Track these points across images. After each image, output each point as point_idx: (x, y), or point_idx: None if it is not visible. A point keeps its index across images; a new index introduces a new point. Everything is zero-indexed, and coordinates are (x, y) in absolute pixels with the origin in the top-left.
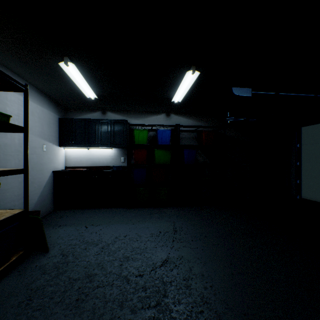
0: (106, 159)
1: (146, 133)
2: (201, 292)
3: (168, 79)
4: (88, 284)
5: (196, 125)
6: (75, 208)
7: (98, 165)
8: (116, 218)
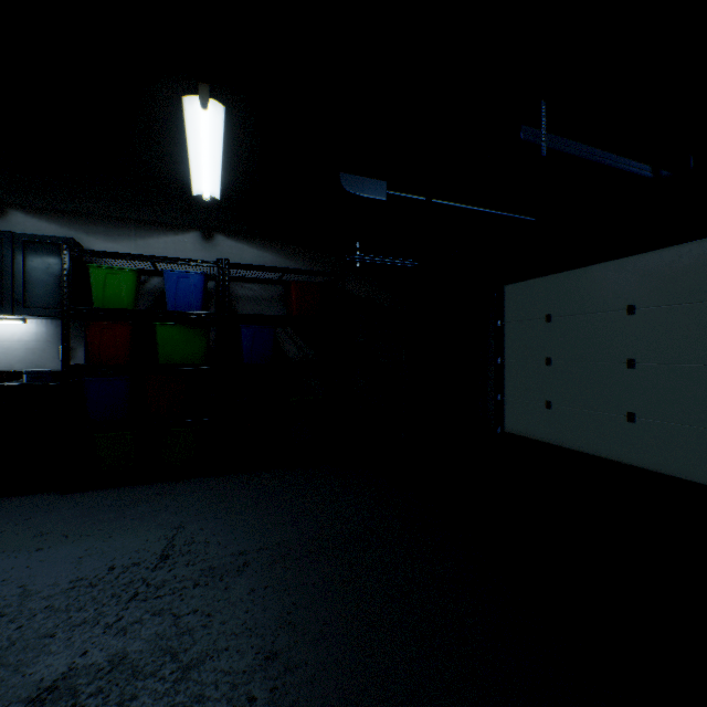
0: (6, 351)
1: (131, 278)
2: None
3: (149, 120)
4: None
5: (274, 266)
6: None
7: None
8: None
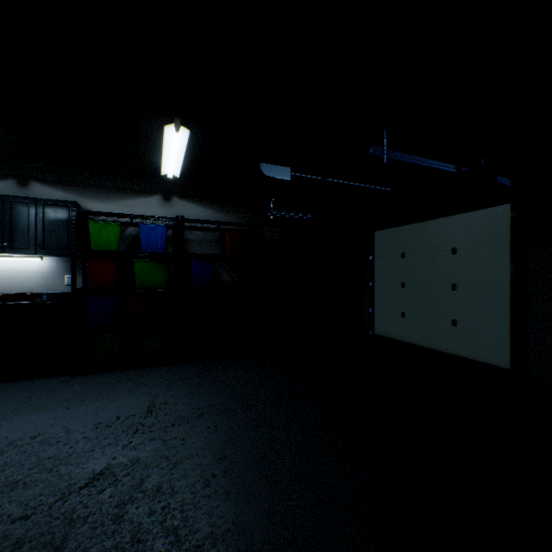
0: (28, 279)
1: (117, 229)
2: (139, 524)
3: (139, 134)
4: None
5: (214, 220)
6: None
7: (8, 292)
8: (34, 401)
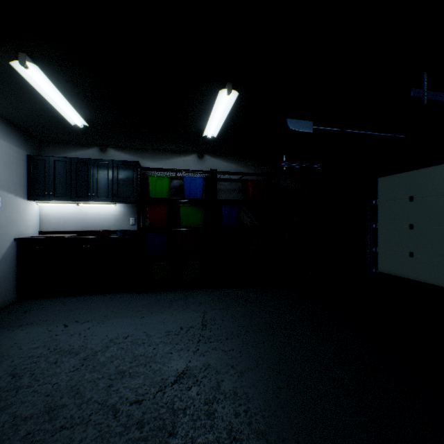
0: (106, 220)
1: (167, 181)
2: (229, 422)
3: (194, 101)
4: (45, 425)
5: (240, 172)
6: (54, 296)
7: (93, 229)
8: (117, 309)
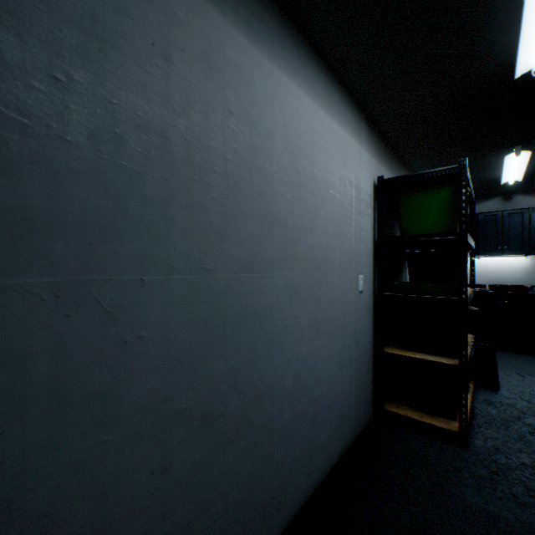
0: (510, 274)
1: None
2: None
3: None
4: None
5: None
6: None
7: (494, 283)
8: None
